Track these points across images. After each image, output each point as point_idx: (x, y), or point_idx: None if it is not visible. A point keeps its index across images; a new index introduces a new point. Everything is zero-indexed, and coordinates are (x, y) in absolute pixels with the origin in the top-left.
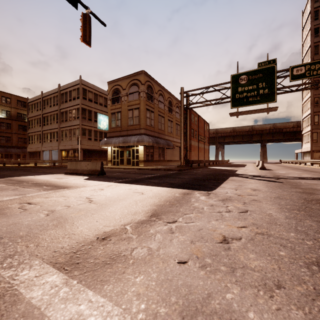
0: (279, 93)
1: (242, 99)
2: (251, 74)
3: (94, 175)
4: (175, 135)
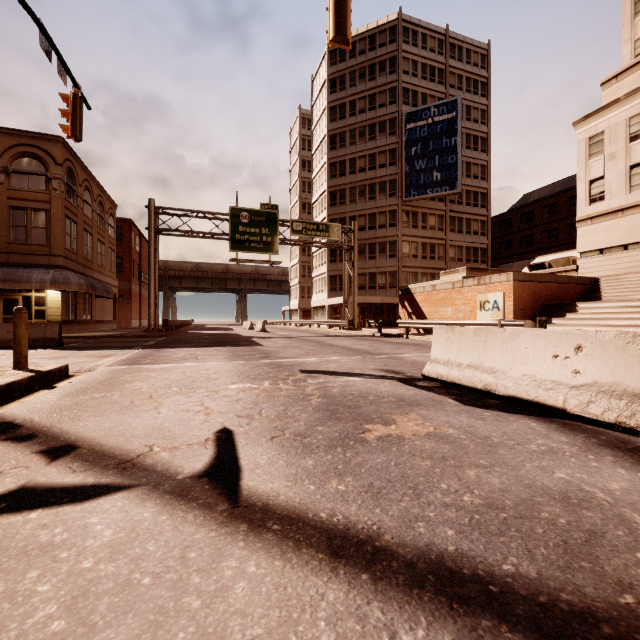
0: (280, 243)
1: (244, 243)
2: (254, 213)
3: (45, 347)
4: (109, 270)
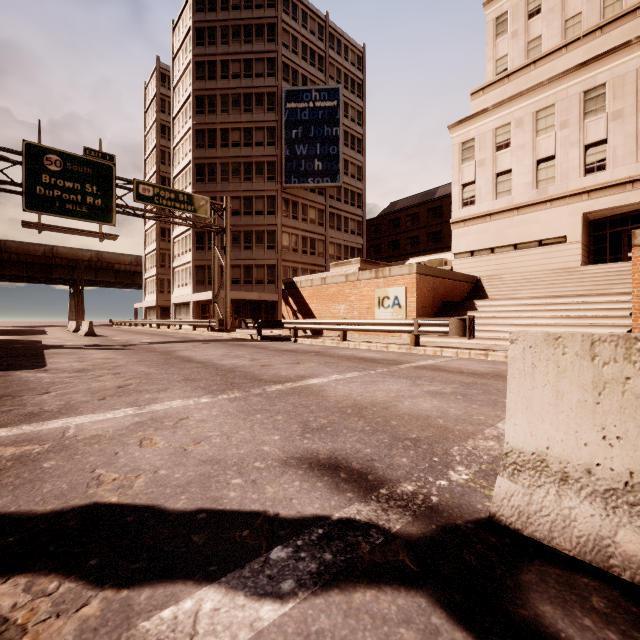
0: (119, 211)
1: (52, 201)
2: (71, 160)
3: None
4: None
